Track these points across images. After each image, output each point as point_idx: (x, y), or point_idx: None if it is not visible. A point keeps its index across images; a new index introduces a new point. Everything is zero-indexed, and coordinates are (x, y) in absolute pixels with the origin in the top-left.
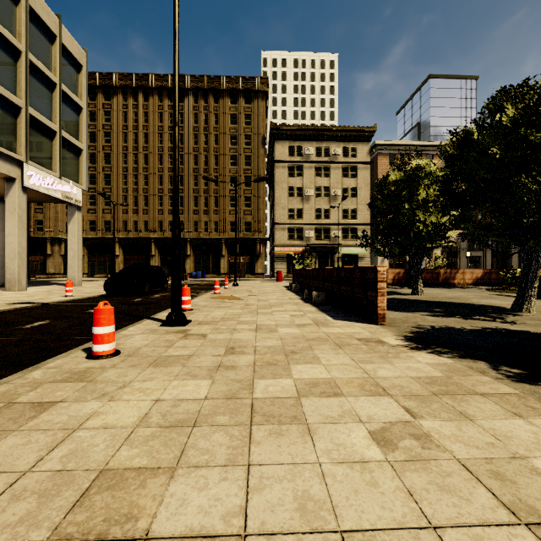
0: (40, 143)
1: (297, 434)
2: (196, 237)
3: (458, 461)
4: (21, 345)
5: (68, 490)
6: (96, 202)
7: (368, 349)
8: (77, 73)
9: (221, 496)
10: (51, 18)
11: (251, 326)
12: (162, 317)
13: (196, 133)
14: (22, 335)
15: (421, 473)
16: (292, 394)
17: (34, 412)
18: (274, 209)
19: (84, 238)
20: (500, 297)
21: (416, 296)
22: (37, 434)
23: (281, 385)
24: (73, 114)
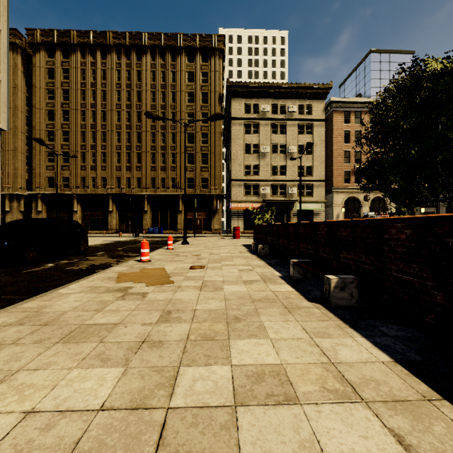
0: None
1: None
2: (153, 193)
3: None
4: None
5: None
6: (55, 158)
7: None
8: None
9: None
10: None
11: None
12: None
13: (153, 90)
14: None
15: None
16: None
17: None
18: (230, 166)
19: (42, 194)
20: None
21: None
22: None
23: None
24: None
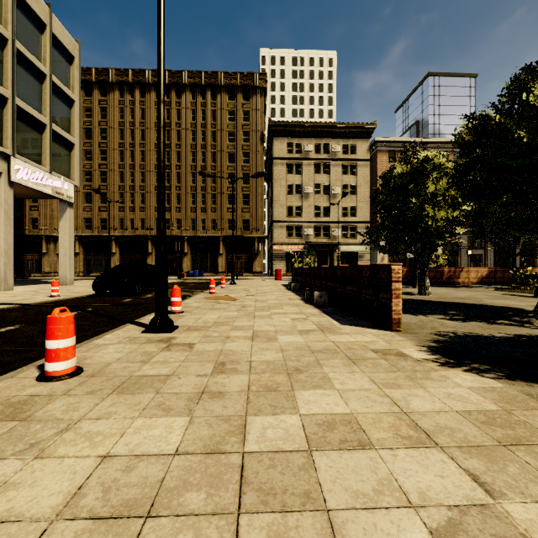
0: (28, 136)
1: None
2: (193, 235)
3: None
4: None
5: None
6: (92, 199)
7: (390, 365)
8: (69, 64)
9: None
10: (41, 6)
11: (247, 333)
12: (148, 321)
13: (193, 129)
14: None
15: None
16: (301, 444)
17: None
18: (272, 206)
19: (79, 236)
20: (513, 298)
21: (423, 296)
22: None
23: (284, 427)
24: (65, 107)
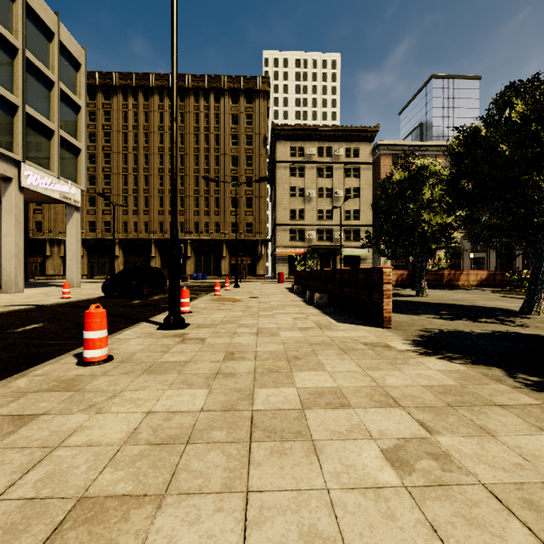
0: (37, 142)
1: (301, 453)
2: (197, 238)
3: (484, 487)
4: (10, 350)
5: (39, 524)
6: (96, 203)
7: (375, 354)
8: (75, 71)
9: (215, 532)
10: (49, 15)
11: (252, 330)
12: (160, 320)
13: (197, 133)
14: (13, 339)
15: (444, 502)
16: (296, 405)
17: (12, 427)
18: (275, 210)
19: (83, 239)
20: (506, 299)
21: (420, 298)
22: (12, 452)
23: (284, 395)
24: (72, 113)
